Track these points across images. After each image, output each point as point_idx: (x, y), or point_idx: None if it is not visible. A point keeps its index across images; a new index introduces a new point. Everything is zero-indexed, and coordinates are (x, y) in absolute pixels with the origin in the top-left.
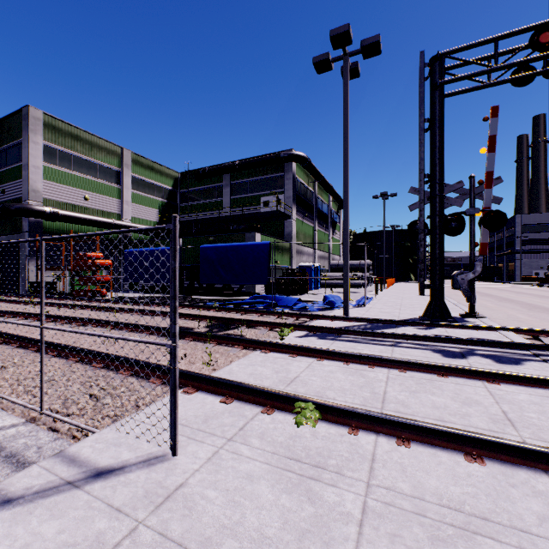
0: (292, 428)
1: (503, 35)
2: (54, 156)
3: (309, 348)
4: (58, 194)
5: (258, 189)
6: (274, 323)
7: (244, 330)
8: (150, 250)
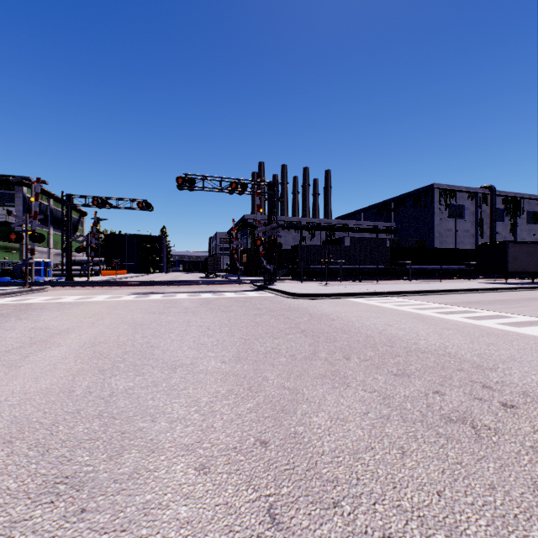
0: None
1: (87, 196)
2: None
3: None
4: None
5: None
6: None
7: None
8: None
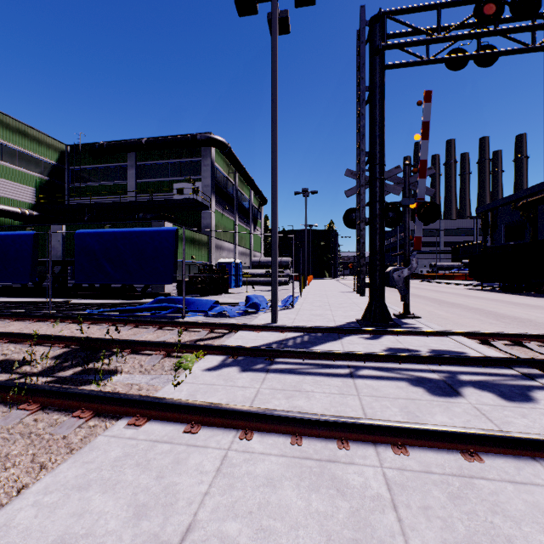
0: None
1: (446, 2)
2: None
3: (224, 410)
4: None
5: (171, 173)
6: (174, 345)
7: (121, 360)
8: None
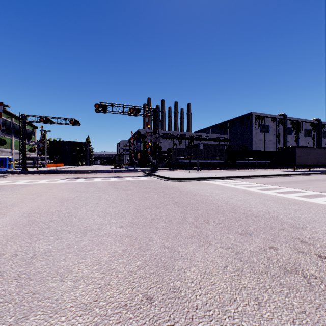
0: None
1: (36, 115)
2: None
3: None
4: None
5: None
6: None
7: None
8: None
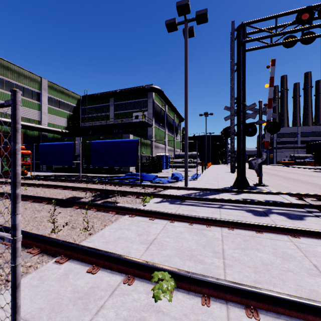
0: (150, 302)
1: (280, 14)
2: None
3: (163, 213)
4: None
5: (131, 108)
6: (140, 193)
7: (118, 198)
8: (57, 143)
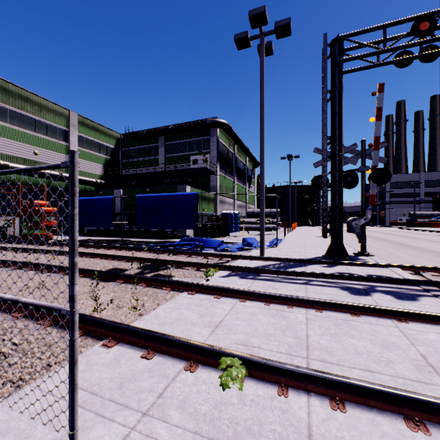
0: (218, 391)
1: (390, 23)
2: (5, 115)
3: (232, 290)
4: (9, 148)
5: (188, 149)
6: (201, 264)
7: (173, 271)
8: (92, 198)
